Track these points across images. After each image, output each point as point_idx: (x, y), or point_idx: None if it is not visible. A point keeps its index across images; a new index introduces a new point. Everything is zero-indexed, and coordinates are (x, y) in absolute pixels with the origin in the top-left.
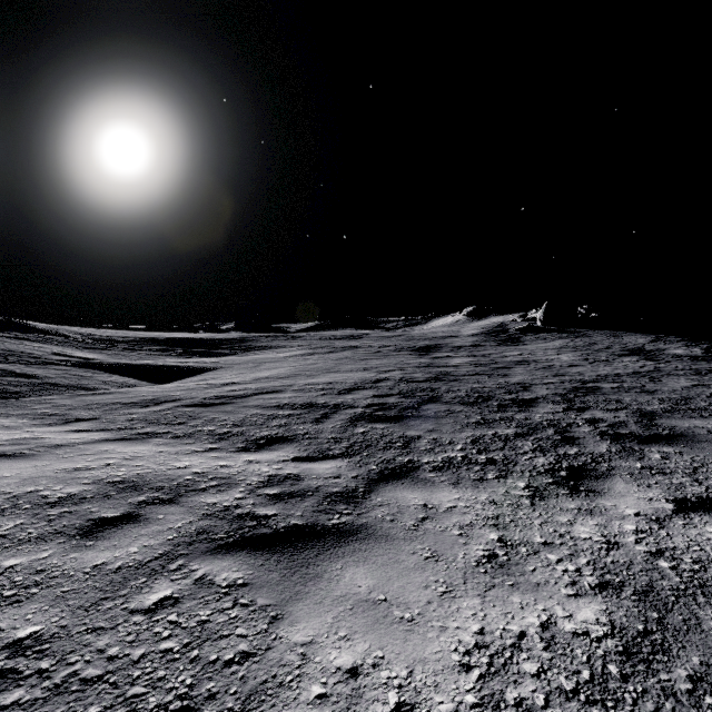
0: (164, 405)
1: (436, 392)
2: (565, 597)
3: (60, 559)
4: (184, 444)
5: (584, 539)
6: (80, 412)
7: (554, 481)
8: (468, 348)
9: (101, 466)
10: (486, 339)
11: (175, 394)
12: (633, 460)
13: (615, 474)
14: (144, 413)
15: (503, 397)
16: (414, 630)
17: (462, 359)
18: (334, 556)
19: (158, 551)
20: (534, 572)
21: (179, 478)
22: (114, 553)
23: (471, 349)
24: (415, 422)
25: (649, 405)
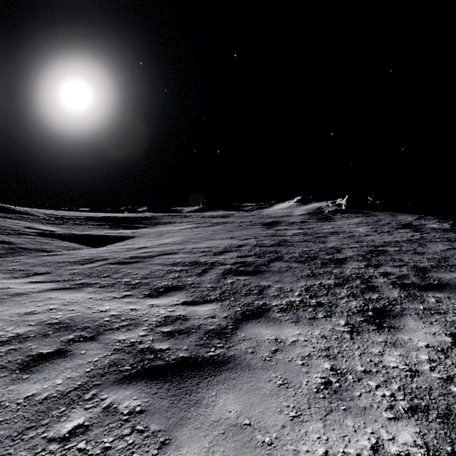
0: (96, 263)
1: (279, 253)
2: (387, 421)
3: (0, 391)
4: (107, 292)
5: (393, 367)
6: (39, 268)
7: (365, 319)
8: (299, 223)
9: (45, 311)
10: (310, 218)
11: (104, 255)
12: (417, 303)
13: (406, 314)
14: (82, 269)
15: (324, 257)
16: (273, 454)
17: (295, 231)
18: (210, 384)
19: (77, 382)
20: (360, 397)
21: (100, 320)
22: (43, 385)
23: (300, 224)
24: (266, 275)
25: (421, 263)
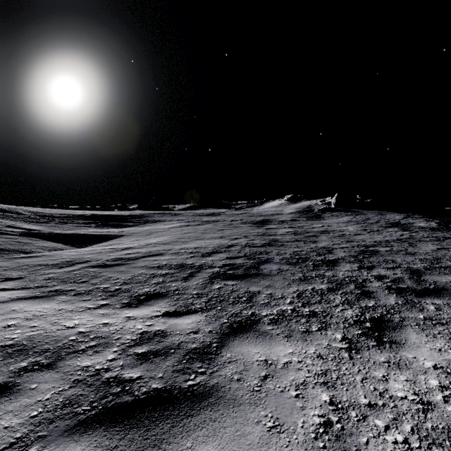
0: (76, 266)
1: (270, 254)
2: None
3: None
4: (81, 301)
5: (401, 398)
6: (11, 272)
7: (363, 332)
8: (289, 222)
9: (1, 328)
10: (300, 216)
11: (86, 257)
12: (416, 311)
13: (407, 325)
14: (59, 273)
15: (315, 258)
16: None
17: (285, 230)
18: (186, 429)
19: (16, 434)
20: (368, 445)
21: (64, 339)
22: None
23: (290, 223)
24: (256, 279)
25: (414, 264)
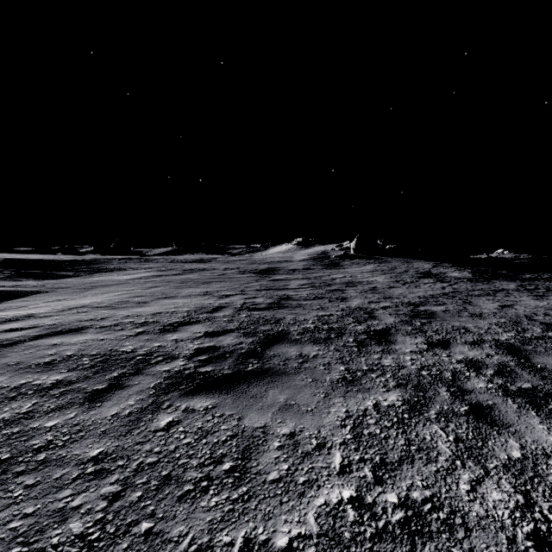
0: None
1: (282, 324)
2: None
3: None
4: None
5: None
6: None
7: None
8: (302, 271)
9: None
10: (314, 264)
11: None
12: None
13: None
14: None
15: (355, 329)
16: None
17: (299, 282)
18: None
19: None
20: None
21: None
22: None
23: (304, 272)
24: (258, 386)
25: (497, 334)
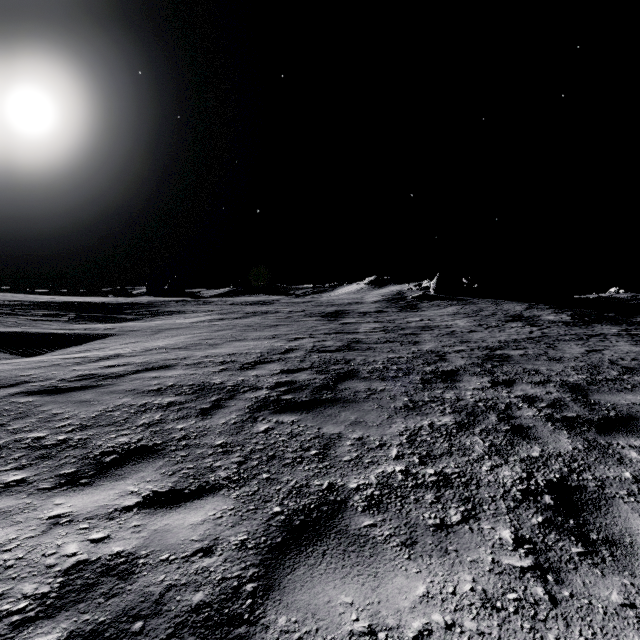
0: None
1: (352, 364)
2: None
3: None
4: None
5: None
6: None
7: (546, 519)
8: (373, 314)
9: None
10: (388, 306)
11: (26, 373)
12: (614, 463)
13: (614, 496)
14: None
15: (423, 369)
16: None
17: (370, 325)
18: None
19: None
20: None
21: None
22: None
23: (376, 315)
24: (332, 409)
25: (568, 376)
